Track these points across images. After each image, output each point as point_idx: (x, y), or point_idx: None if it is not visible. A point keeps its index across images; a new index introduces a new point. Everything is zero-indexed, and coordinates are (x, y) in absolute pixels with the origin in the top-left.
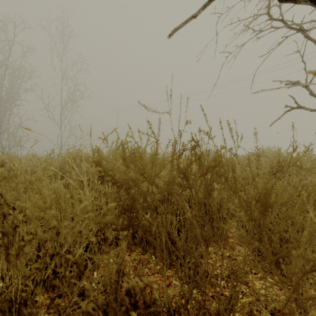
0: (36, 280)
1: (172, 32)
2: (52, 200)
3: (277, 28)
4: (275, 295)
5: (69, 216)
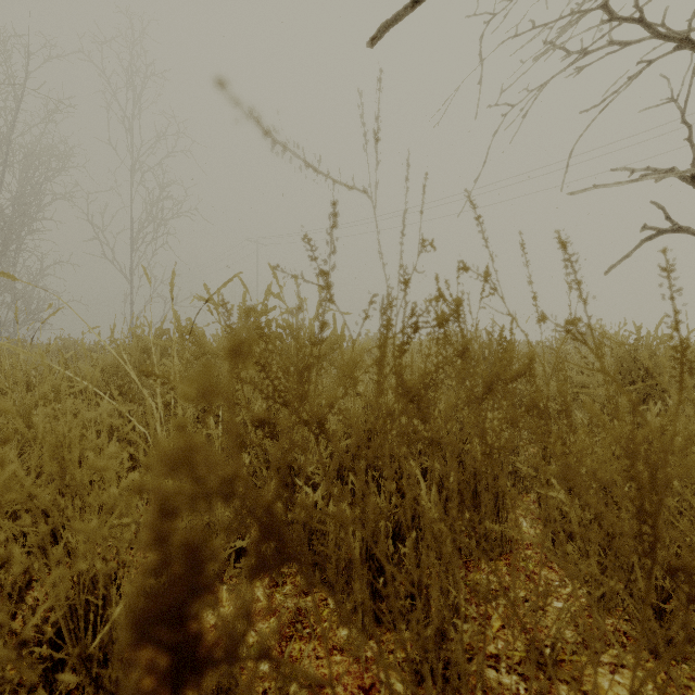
0: None
1: (379, 32)
2: (4, 484)
3: (624, 45)
4: None
5: None
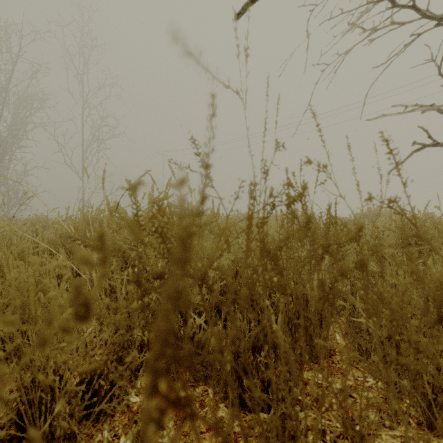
0: None
1: (243, 9)
2: None
3: (401, 24)
4: None
5: None
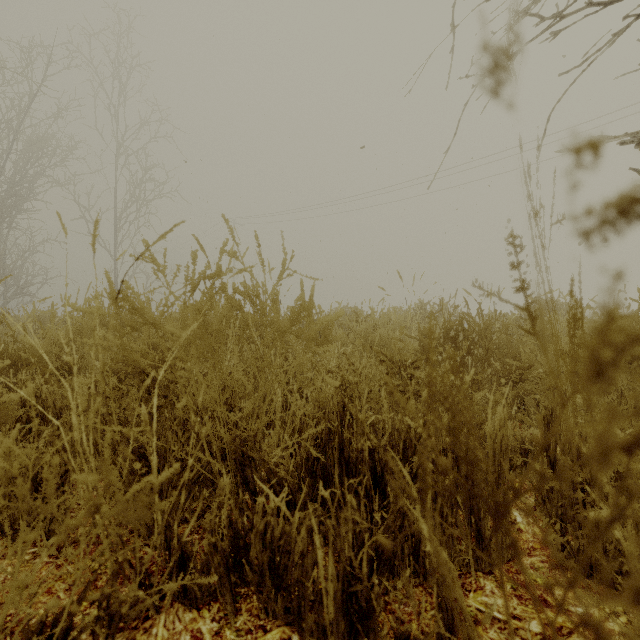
0: None
1: None
2: None
3: (604, 5)
4: None
5: None
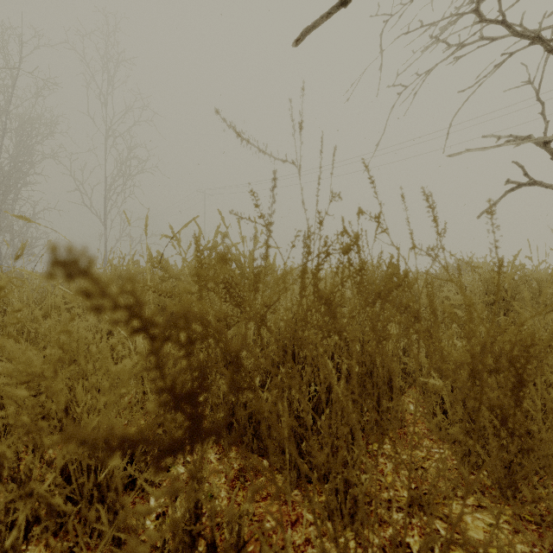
0: (27, 520)
1: (302, 35)
2: (45, 360)
3: (491, 40)
4: (505, 543)
5: (59, 404)
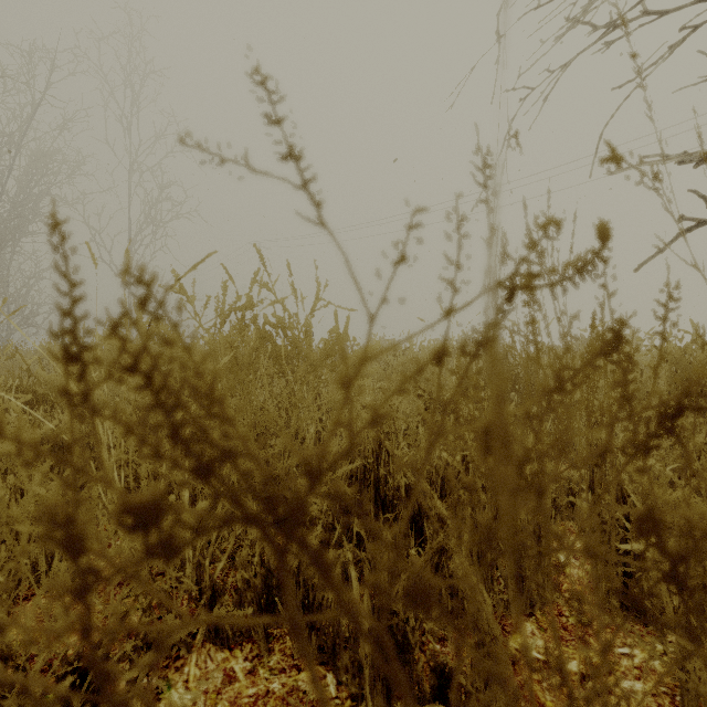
0: None
1: None
2: None
3: (660, 15)
4: None
5: None
